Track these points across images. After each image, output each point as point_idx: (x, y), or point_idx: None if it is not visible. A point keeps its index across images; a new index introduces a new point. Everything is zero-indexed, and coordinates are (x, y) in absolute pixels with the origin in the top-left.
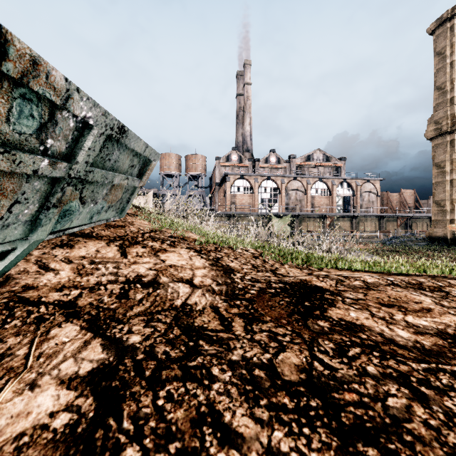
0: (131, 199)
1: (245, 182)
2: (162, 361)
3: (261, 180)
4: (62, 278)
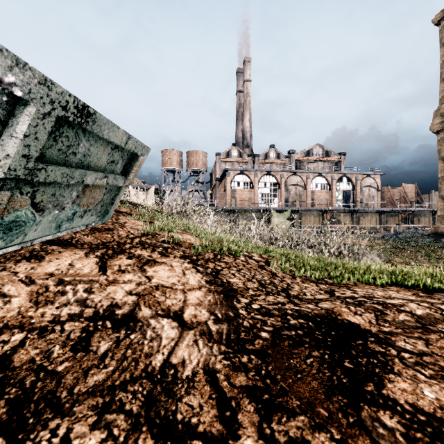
0: (116, 200)
1: (245, 177)
2: None
3: (260, 175)
4: (9, 311)
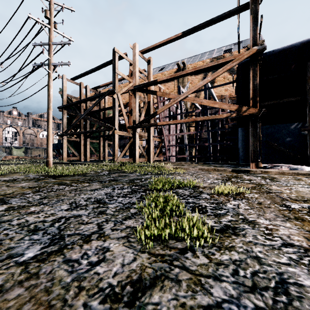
0: None
1: None
2: None
3: (5, 127)
4: None
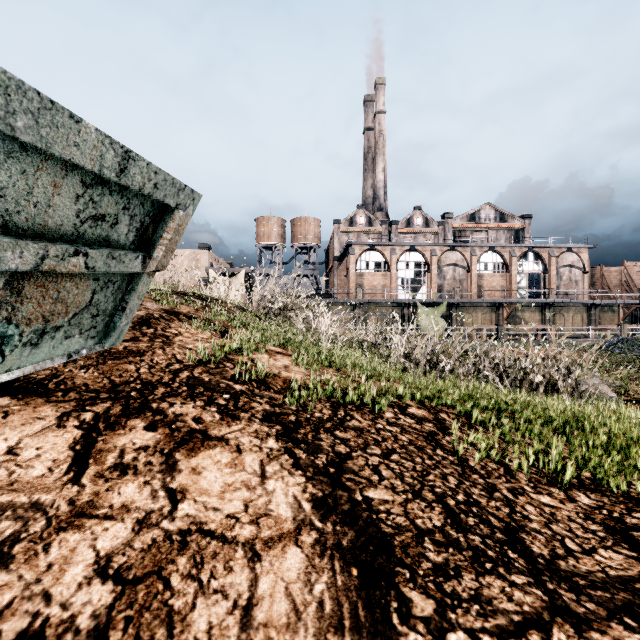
0: (130, 302)
1: (377, 255)
2: None
3: (400, 252)
4: None
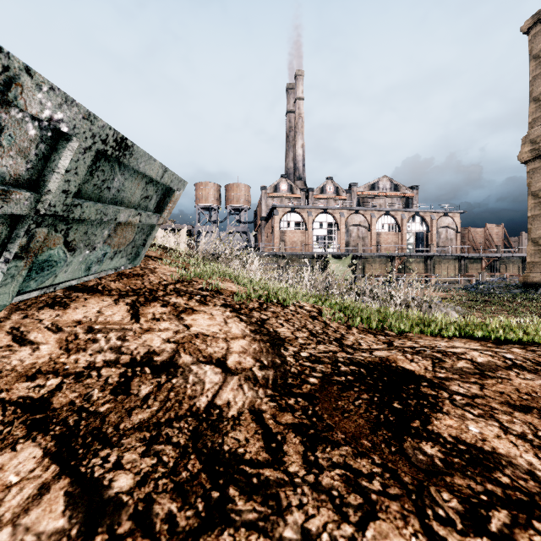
0: (148, 241)
1: (296, 216)
2: (161, 540)
3: (315, 214)
4: (40, 358)
